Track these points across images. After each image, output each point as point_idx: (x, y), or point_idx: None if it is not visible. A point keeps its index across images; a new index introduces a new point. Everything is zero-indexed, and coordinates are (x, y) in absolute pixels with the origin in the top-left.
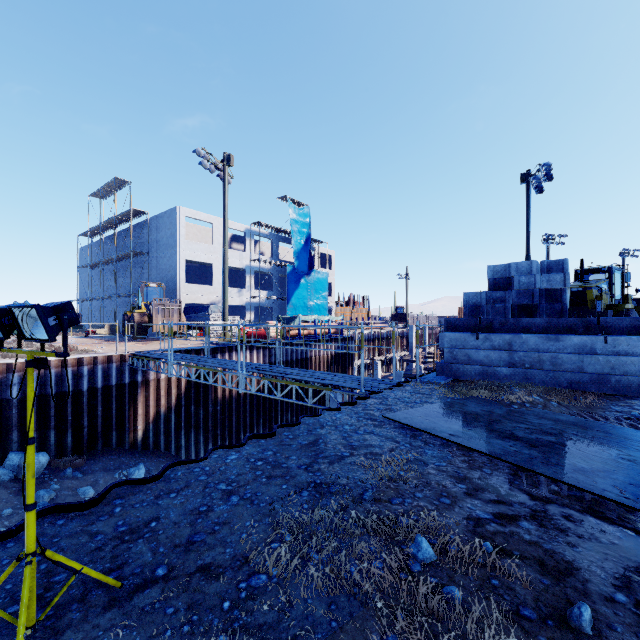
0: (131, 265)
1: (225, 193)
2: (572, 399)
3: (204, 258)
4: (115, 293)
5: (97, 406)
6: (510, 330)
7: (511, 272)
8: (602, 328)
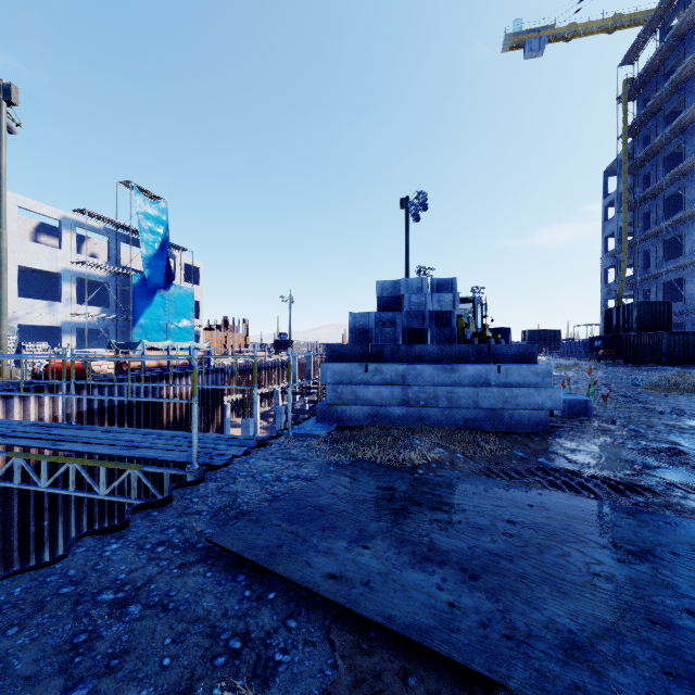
0: None
1: (1, 144)
2: (477, 447)
3: None
4: None
5: None
6: (402, 359)
7: (401, 289)
8: (492, 356)
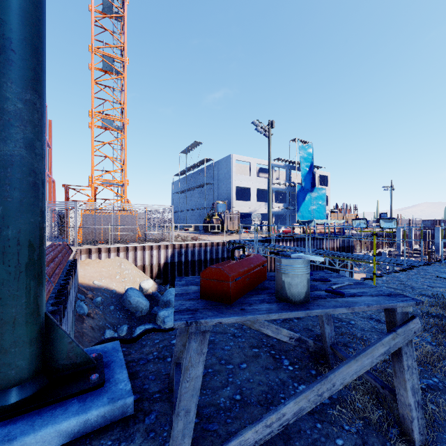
0: (205, 191)
1: (269, 145)
2: None
3: (245, 184)
4: (192, 207)
5: None
6: None
7: None
8: None
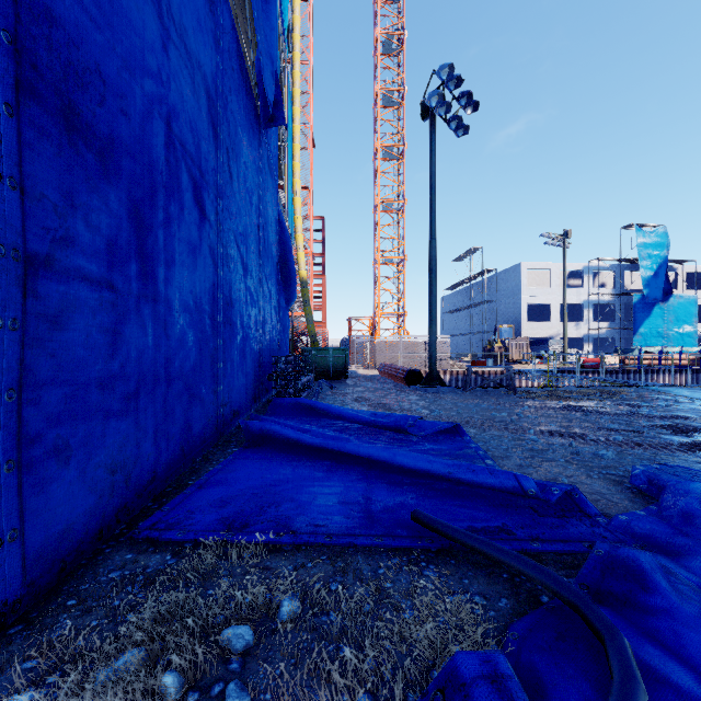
0: (485, 311)
1: (564, 259)
2: None
3: (542, 300)
4: (468, 331)
5: None
6: None
7: None
8: None
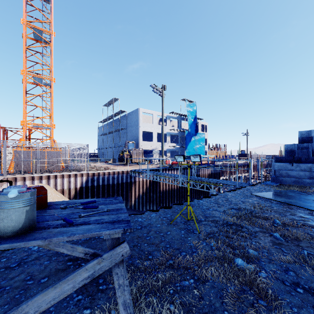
0: (120, 134)
1: (162, 102)
2: None
3: (149, 130)
4: (112, 146)
5: (119, 190)
6: (310, 162)
7: (311, 134)
8: None
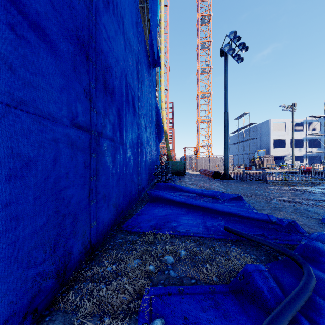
0: (251, 143)
1: (292, 117)
2: None
3: (281, 137)
4: (242, 153)
5: None
6: None
7: None
8: None
